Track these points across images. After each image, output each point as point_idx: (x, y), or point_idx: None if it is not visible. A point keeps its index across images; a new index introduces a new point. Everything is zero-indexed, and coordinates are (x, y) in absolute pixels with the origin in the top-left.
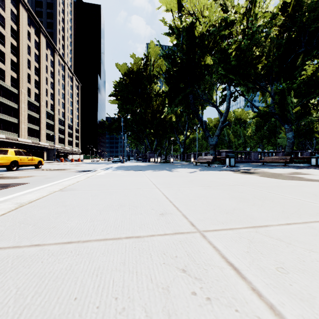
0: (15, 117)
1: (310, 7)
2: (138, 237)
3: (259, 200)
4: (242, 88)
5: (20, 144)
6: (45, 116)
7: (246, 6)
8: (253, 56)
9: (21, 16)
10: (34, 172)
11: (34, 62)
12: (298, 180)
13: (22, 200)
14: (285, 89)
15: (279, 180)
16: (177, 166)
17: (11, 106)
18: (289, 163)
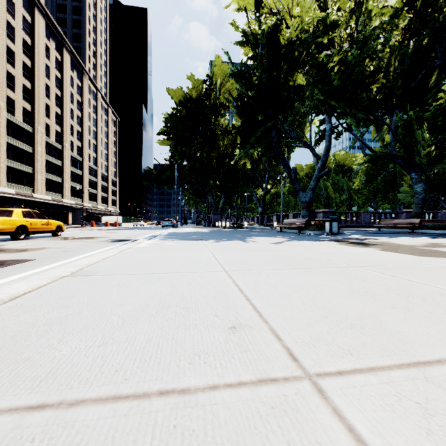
0: (28, 164)
1: None
2: (185, 390)
3: (400, 297)
4: (349, 119)
5: (35, 202)
6: (69, 164)
7: None
8: (366, 72)
9: (37, 25)
10: (49, 241)
11: (55, 89)
12: None
13: (0, 294)
14: (413, 121)
15: (416, 257)
16: (253, 234)
17: (23, 150)
18: (418, 228)
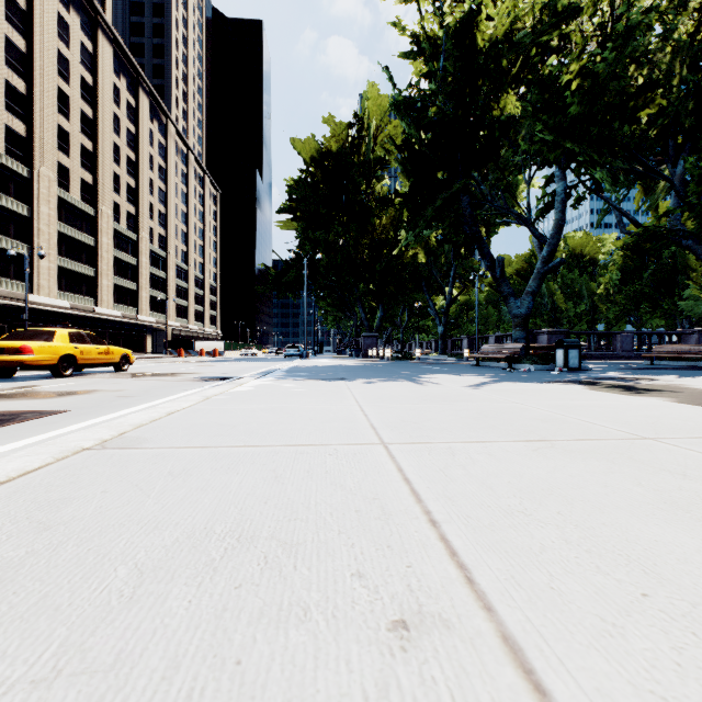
0: (89, 264)
1: None
2: None
3: None
4: (599, 172)
5: (99, 319)
6: (148, 262)
7: None
8: (629, 89)
9: (101, 55)
10: (106, 380)
11: (127, 149)
12: None
13: None
14: None
15: None
16: (431, 369)
17: (81, 243)
18: None
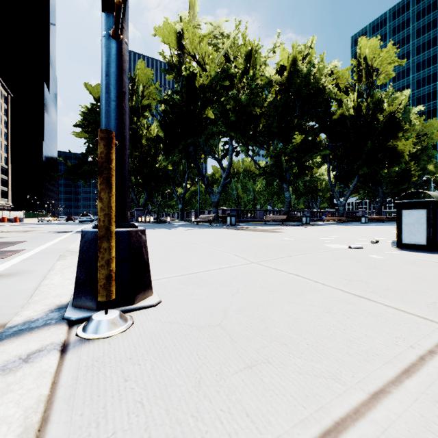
0: None
1: (303, 74)
2: (171, 245)
3: (228, 238)
4: (243, 146)
5: None
6: None
7: (246, 66)
8: (254, 114)
9: None
10: None
11: None
12: (267, 232)
13: None
14: (280, 152)
15: (255, 232)
16: (176, 226)
17: None
18: (287, 222)
